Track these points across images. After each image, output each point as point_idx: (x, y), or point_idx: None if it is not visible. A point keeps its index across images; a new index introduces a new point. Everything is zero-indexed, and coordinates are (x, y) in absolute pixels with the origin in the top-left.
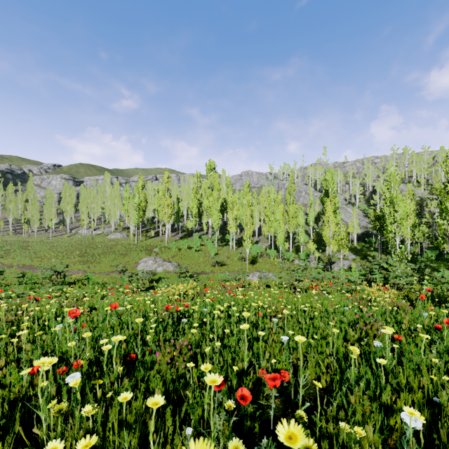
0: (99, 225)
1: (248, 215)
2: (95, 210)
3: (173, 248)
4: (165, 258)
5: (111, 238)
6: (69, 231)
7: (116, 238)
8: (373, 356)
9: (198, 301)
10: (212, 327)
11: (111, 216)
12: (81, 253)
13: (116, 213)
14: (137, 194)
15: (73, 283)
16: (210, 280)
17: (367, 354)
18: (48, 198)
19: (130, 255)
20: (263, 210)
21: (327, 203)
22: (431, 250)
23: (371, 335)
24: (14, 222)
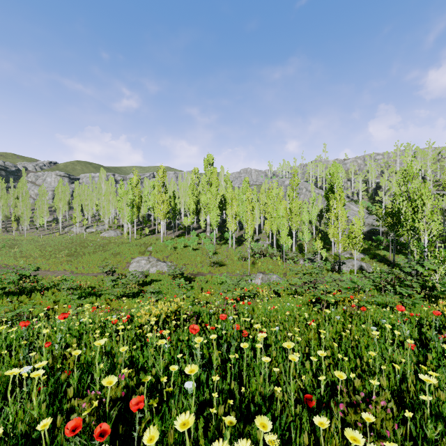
0: (94, 223)
1: (249, 211)
2: (89, 207)
3: (169, 246)
4: (159, 258)
5: (104, 236)
6: (62, 229)
7: (110, 236)
8: None
9: (184, 339)
10: None
11: (104, 213)
12: (70, 252)
13: (110, 210)
14: (131, 190)
15: (46, 289)
16: (208, 283)
17: None
18: (40, 195)
19: (121, 255)
20: (263, 208)
21: (332, 198)
22: None
23: None
24: (4, 220)
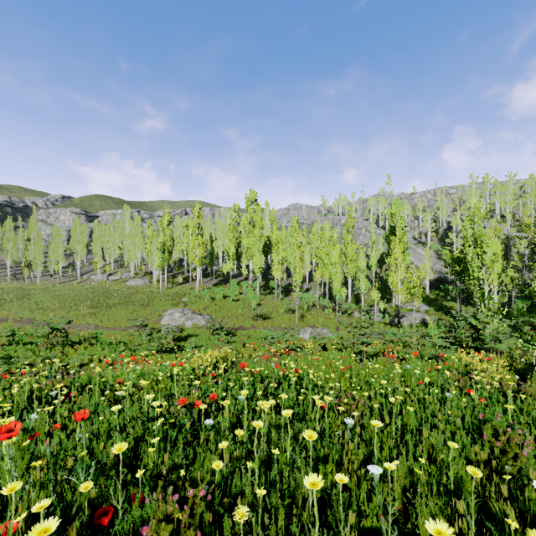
0: (117, 269)
1: (297, 256)
2: (111, 250)
3: (205, 297)
4: (195, 310)
5: (130, 284)
6: (79, 276)
7: (137, 284)
8: (535, 510)
9: (233, 377)
10: (252, 432)
11: (130, 258)
12: (92, 304)
13: (136, 255)
14: (162, 232)
15: (77, 343)
16: (251, 338)
17: (522, 502)
18: (54, 237)
19: (152, 306)
20: (315, 251)
21: (393, 242)
22: (522, 299)
23: (510, 455)
24: (13, 266)
